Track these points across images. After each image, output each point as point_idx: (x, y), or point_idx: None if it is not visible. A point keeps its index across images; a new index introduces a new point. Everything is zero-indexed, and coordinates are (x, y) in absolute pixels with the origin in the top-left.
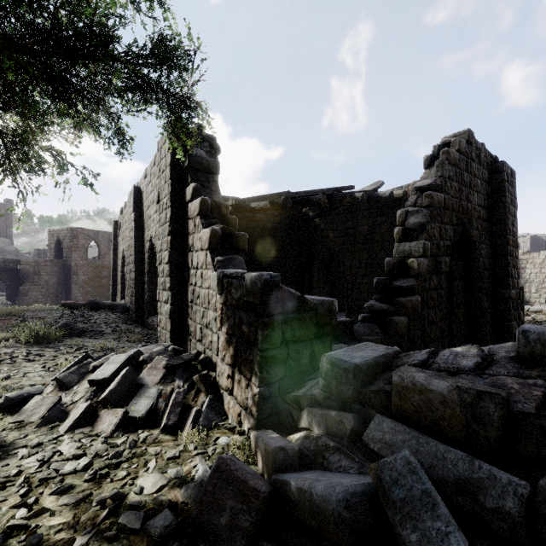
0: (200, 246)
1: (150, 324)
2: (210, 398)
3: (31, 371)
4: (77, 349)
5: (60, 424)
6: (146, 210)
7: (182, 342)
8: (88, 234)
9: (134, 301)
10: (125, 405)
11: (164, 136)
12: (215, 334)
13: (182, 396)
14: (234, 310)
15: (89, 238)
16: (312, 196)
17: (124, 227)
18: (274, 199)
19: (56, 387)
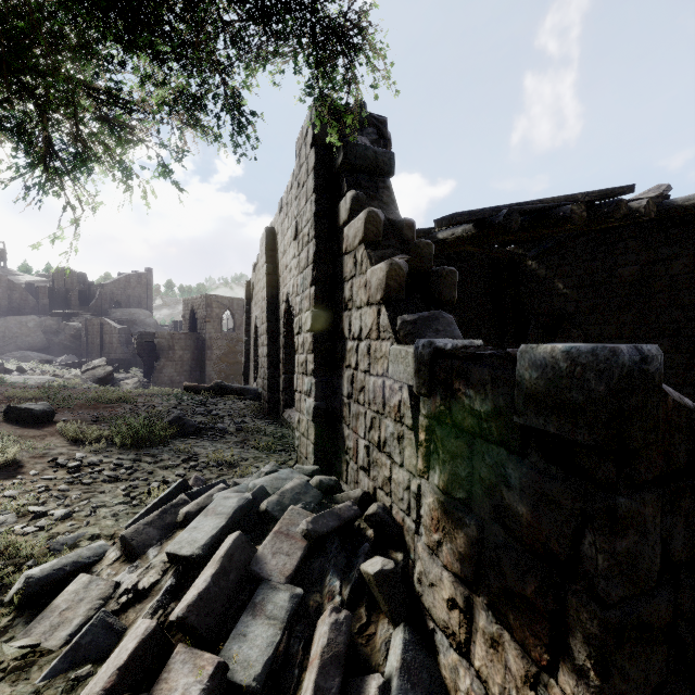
0: (366, 298)
1: (286, 421)
2: (404, 642)
3: (106, 503)
4: (183, 460)
5: (94, 668)
6: (281, 258)
7: (332, 461)
8: (222, 302)
9: (266, 386)
10: (224, 635)
11: (304, 128)
12: (398, 468)
13: (342, 635)
14: (470, 440)
15: (223, 307)
16: (555, 208)
17: (256, 288)
18: (486, 216)
19: (122, 552)
